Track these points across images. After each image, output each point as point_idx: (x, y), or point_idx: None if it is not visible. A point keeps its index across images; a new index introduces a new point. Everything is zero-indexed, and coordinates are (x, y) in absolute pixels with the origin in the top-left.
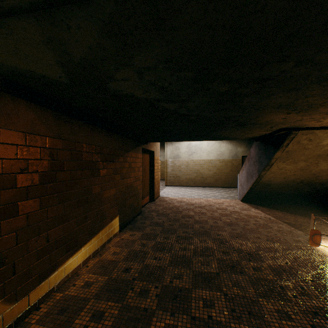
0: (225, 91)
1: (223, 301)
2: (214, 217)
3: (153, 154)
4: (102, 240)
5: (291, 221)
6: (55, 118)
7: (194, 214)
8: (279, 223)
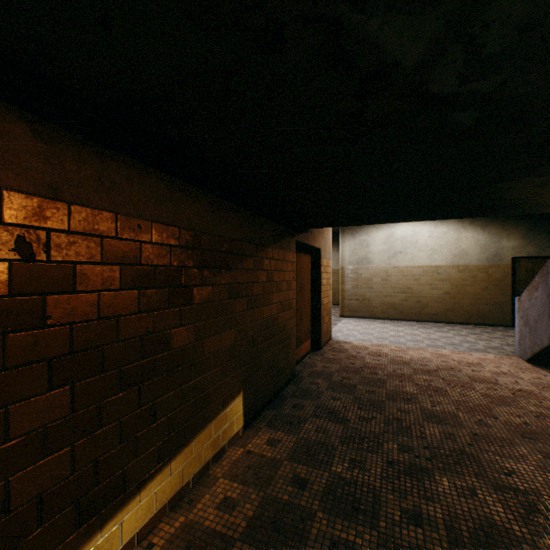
0: None
1: None
2: (472, 405)
3: (318, 255)
4: (198, 458)
5: None
6: (38, 137)
7: (416, 391)
8: None
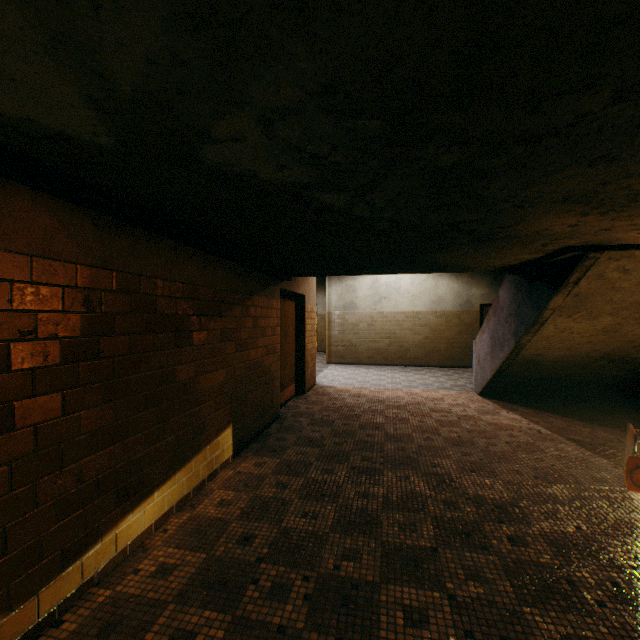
0: (453, 166)
1: (446, 611)
2: (425, 428)
3: (303, 301)
4: (197, 475)
5: (583, 436)
6: (96, 226)
7: (385, 421)
8: (559, 442)
